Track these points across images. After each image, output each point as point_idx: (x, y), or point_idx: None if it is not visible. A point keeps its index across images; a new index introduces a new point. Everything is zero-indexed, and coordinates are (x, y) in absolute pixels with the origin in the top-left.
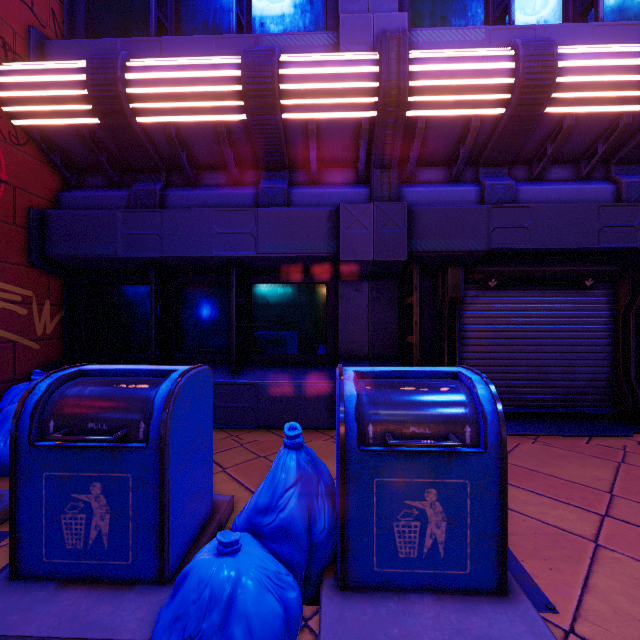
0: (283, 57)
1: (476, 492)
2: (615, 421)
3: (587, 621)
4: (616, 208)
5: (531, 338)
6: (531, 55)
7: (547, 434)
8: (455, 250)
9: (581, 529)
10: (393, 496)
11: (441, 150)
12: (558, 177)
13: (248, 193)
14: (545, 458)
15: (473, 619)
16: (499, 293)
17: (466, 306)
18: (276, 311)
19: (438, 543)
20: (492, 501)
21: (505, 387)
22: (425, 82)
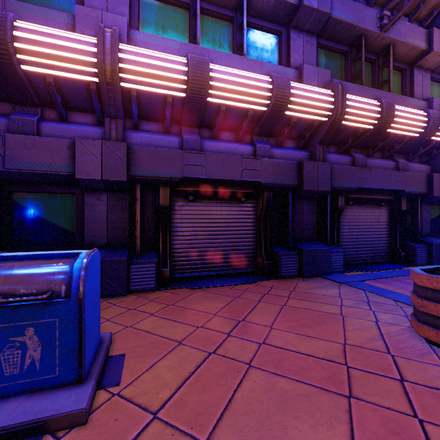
0: (17, 22)
1: (63, 325)
2: (255, 275)
3: (132, 386)
4: (250, 159)
5: (214, 231)
6: (195, 65)
7: (213, 286)
8: (161, 176)
9: (179, 337)
10: (0, 336)
11: (155, 112)
12: (227, 138)
13: (1, 120)
14: (199, 300)
15: (43, 402)
16: (196, 204)
17: (176, 211)
18: (34, 213)
19: (35, 361)
20: (74, 329)
21: (200, 260)
22: (131, 67)
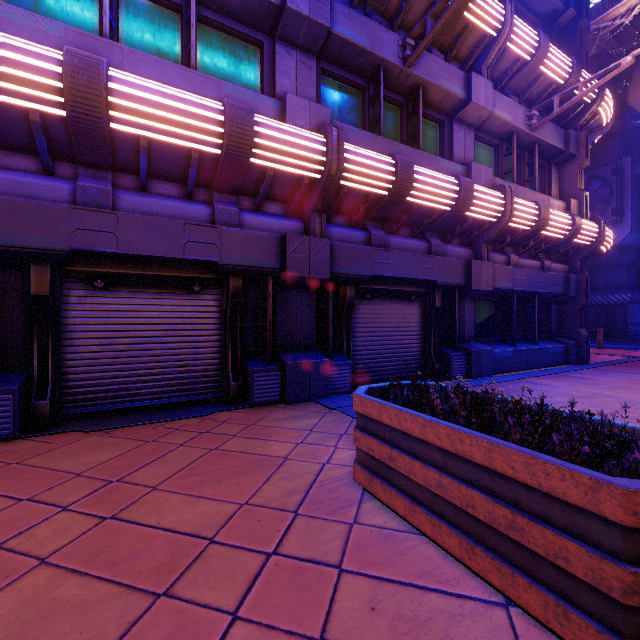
0: None
1: None
2: (218, 403)
3: None
4: (200, 227)
5: (147, 337)
6: (75, 66)
7: (128, 425)
8: (25, 246)
9: None
10: None
11: (19, 137)
12: (168, 193)
13: None
14: (79, 450)
15: None
16: (112, 294)
17: (73, 306)
18: None
19: None
20: None
21: (119, 385)
22: None
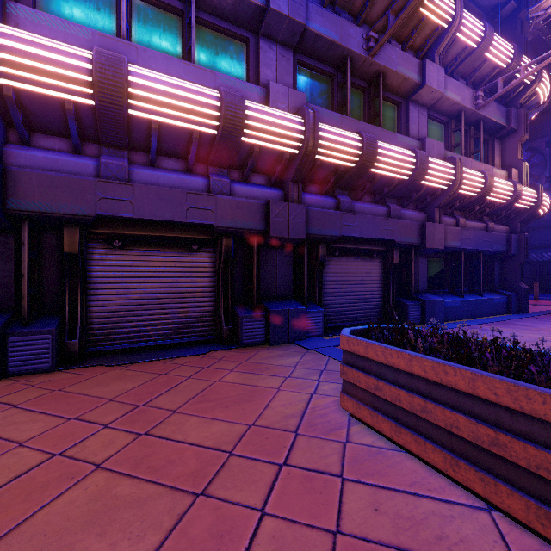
0: None
1: None
2: (212, 344)
3: None
4: (199, 196)
5: (154, 288)
6: (103, 64)
7: (142, 361)
8: (61, 212)
9: (28, 435)
10: None
11: (55, 123)
12: (172, 167)
13: None
14: (106, 381)
15: None
16: (127, 252)
17: (96, 262)
18: None
19: None
20: None
21: (132, 327)
22: None
